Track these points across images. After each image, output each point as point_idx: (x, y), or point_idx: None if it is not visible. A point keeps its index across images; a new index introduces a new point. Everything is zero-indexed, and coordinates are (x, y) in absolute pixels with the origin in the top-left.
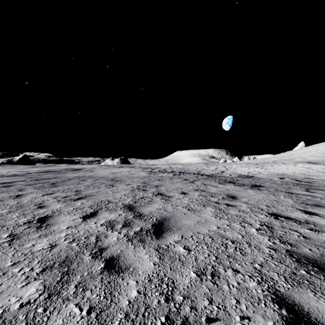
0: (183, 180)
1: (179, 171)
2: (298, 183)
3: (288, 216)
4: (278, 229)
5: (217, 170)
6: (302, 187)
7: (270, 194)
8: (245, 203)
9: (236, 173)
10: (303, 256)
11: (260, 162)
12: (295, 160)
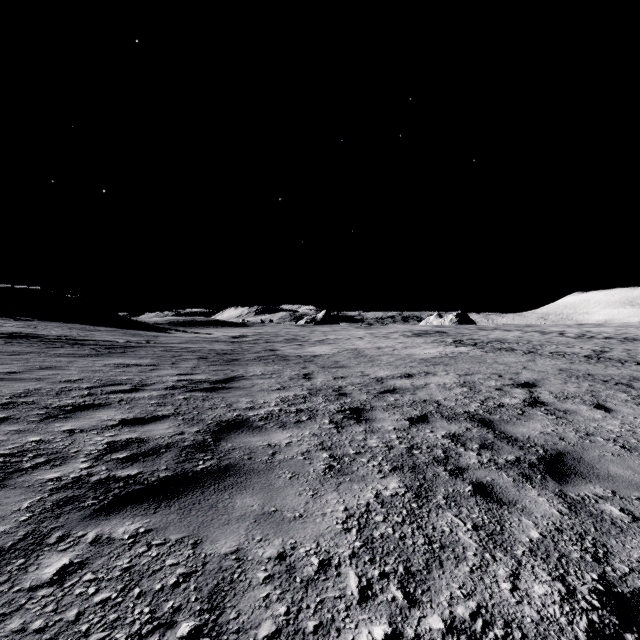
0: None
1: (622, 338)
2: None
3: None
4: None
5: None
6: None
7: None
8: None
9: None
10: None
11: None
12: None
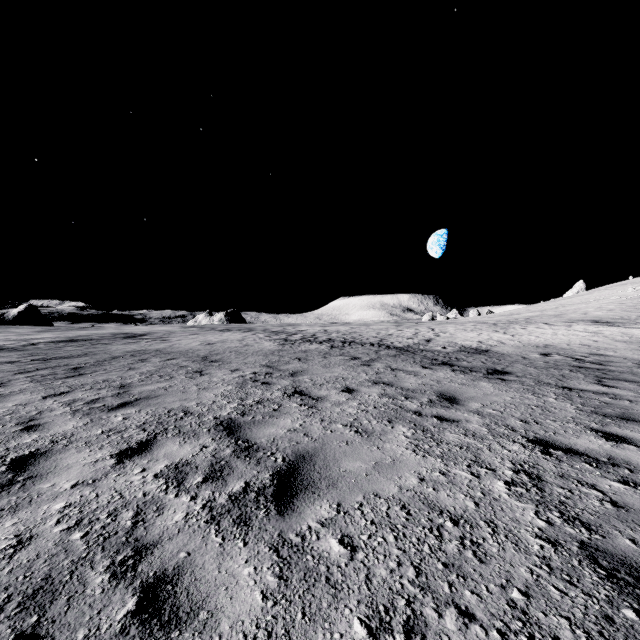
0: (349, 359)
1: (342, 340)
2: (580, 366)
3: (571, 445)
4: (554, 483)
5: (418, 338)
6: (588, 375)
7: (527, 391)
8: (477, 415)
9: (456, 343)
10: (622, 562)
11: (502, 321)
12: (569, 316)
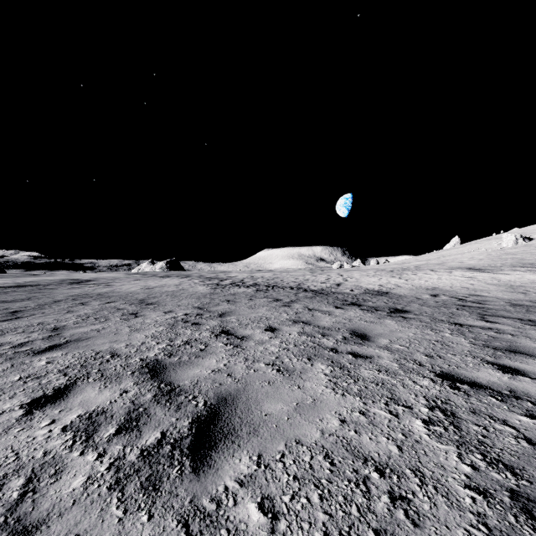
0: (272, 301)
1: (266, 284)
2: (463, 304)
3: (474, 379)
4: (468, 420)
5: (330, 282)
6: (472, 312)
7: (426, 327)
8: (387, 351)
9: (361, 287)
10: None
11: (396, 268)
12: (449, 264)
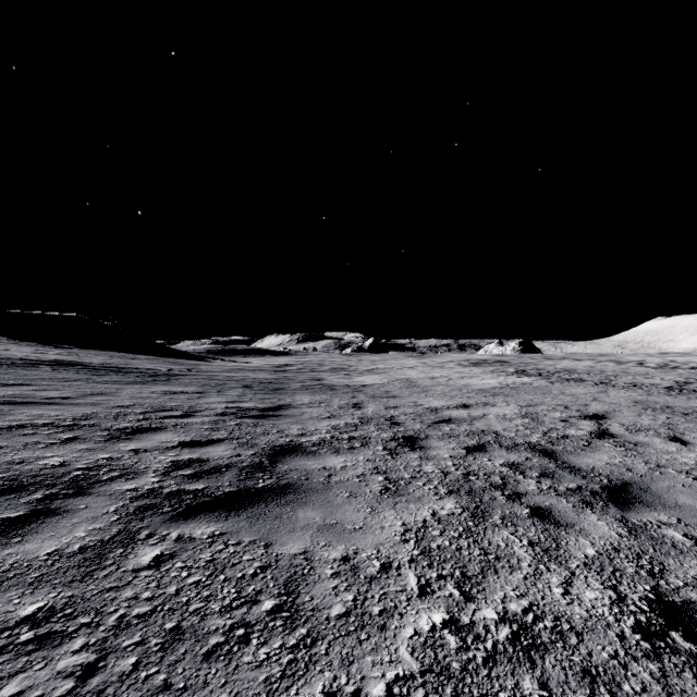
0: None
1: None
2: None
3: None
4: None
5: None
6: None
7: None
8: None
9: None
10: None
11: None
12: None
